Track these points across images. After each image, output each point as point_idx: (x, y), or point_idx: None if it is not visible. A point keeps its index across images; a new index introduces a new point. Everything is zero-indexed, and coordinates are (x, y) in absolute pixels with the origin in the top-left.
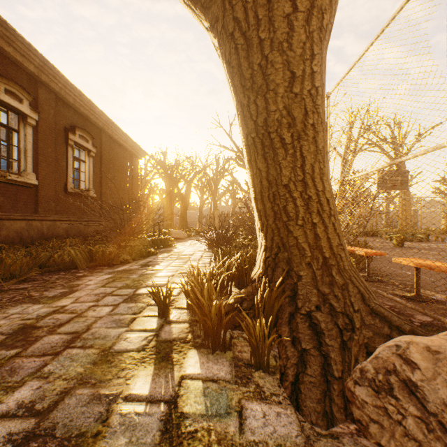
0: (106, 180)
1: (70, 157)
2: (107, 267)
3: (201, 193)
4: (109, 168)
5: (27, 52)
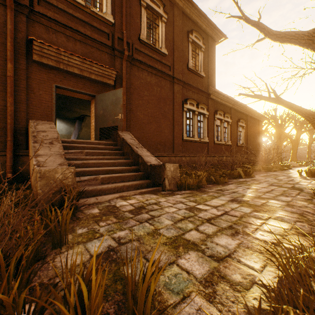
0: (248, 138)
1: (237, 131)
2: (269, 172)
3: (309, 133)
4: (249, 132)
5: (231, 102)
